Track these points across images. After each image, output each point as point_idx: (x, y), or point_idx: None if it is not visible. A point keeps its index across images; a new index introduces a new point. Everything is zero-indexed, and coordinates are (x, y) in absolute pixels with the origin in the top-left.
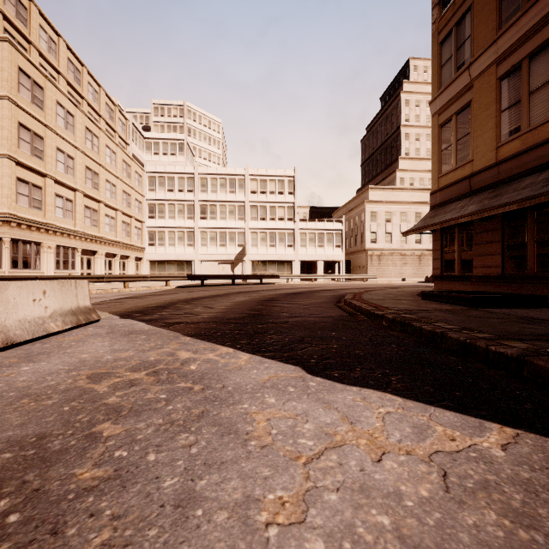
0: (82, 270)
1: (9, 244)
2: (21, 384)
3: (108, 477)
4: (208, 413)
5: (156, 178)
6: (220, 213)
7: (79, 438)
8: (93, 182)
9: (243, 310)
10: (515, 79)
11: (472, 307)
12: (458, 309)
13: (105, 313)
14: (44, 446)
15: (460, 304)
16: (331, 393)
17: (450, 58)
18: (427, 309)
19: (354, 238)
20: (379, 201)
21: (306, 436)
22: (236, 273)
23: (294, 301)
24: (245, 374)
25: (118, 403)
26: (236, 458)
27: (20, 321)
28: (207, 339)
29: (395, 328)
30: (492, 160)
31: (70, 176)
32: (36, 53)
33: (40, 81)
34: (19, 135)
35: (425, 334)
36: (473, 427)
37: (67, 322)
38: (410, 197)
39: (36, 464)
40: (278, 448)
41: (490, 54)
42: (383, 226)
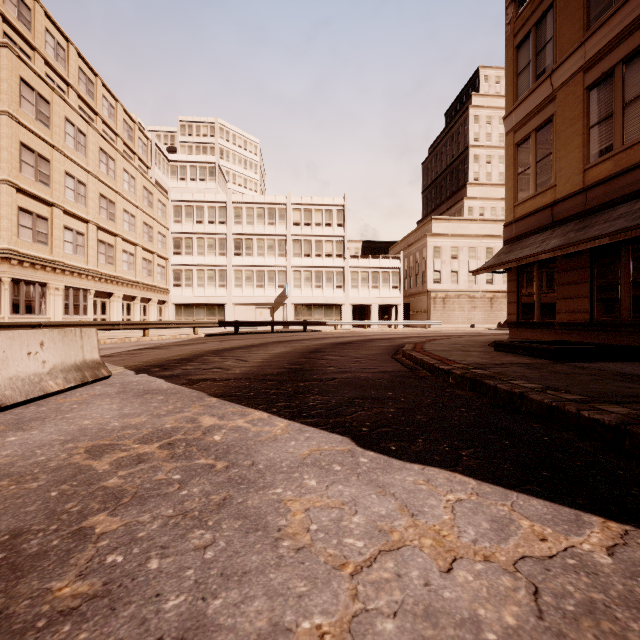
0: (96, 315)
1: (9, 285)
2: (2, 460)
3: (94, 594)
4: (232, 501)
5: (183, 208)
6: (258, 248)
7: (64, 536)
8: (108, 212)
9: (282, 364)
10: (607, 88)
11: (555, 360)
12: (539, 363)
13: (118, 367)
14: (17, 547)
15: (541, 356)
16: (387, 473)
17: (528, 65)
18: (502, 363)
19: (414, 278)
20: (444, 234)
21: (355, 533)
22: (276, 318)
23: (343, 353)
24: (281, 447)
25: (120, 486)
26: (263, 566)
27: (10, 379)
28: (237, 400)
29: (463, 386)
30: (579, 186)
31: (82, 205)
32: (41, 61)
33: (46, 94)
34: (21, 157)
35: (501, 394)
36: (568, 521)
37: (70, 379)
38: (480, 230)
39: (3, 574)
40: (318, 551)
41: (576, 59)
42: (448, 264)
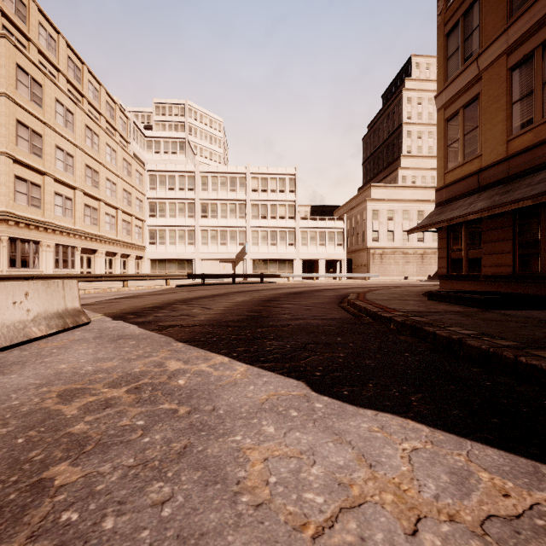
0: (82, 269)
1: (7, 243)
2: None
3: None
4: (192, 449)
5: (157, 177)
6: (221, 211)
7: (22, 489)
8: (93, 180)
9: (242, 312)
10: (528, 69)
11: (484, 309)
12: (470, 311)
13: (97, 314)
14: None
15: (470, 305)
16: (342, 419)
17: (457, 50)
18: (437, 310)
19: (356, 237)
20: (381, 199)
21: (314, 487)
22: (237, 271)
23: (296, 301)
24: (240, 391)
25: (85, 433)
26: (221, 526)
27: None
28: (201, 345)
29: (404, 332)
30: (502, 155)
31: (70, 174)
32: (35, 50)
33: (39, 79)
34: (17, 132)
35: (440, 340)
36: (527, 474)
37: (52, 325)
38: (412, 195)
39: None
40: (277, 508)
41: (500, 44)
42: (385, 225)
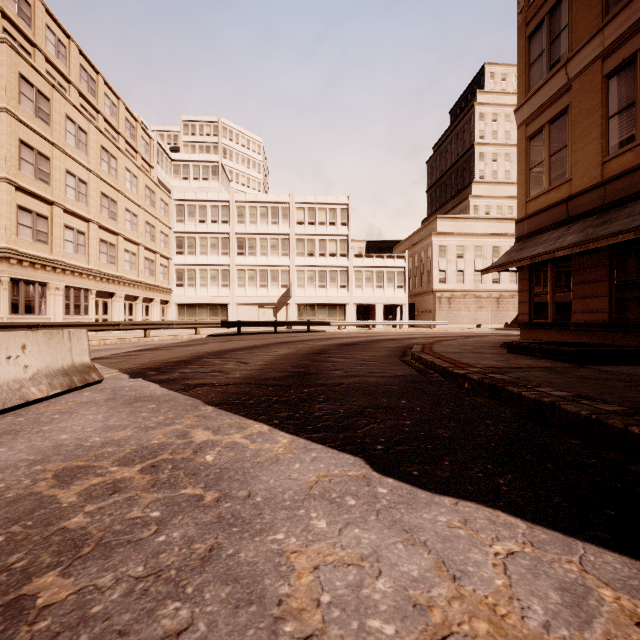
0: (97, 316)
1: (8, 285)
2: None
3: None
4: (220, 553)
5: (185, 207)
6: (261, 247)
7: None
8: (109, 211)
9: (285, 367)
10: (628, 76)
11: (577, 364)
12: (560, 366)
13: (112, 370)
14: None
15: (560, 359)
16: (412, 509)
17: (542, 55)
18: (520, 366)
19: (419, 278)
20: (449, 233)
21: (381, 610)
22: (279, 318)
23: (349, 354)
24: (283, 471)
25: (83, 528)
26: None
27: None
28: (235, 410)
29: (481, 392)
30: (597, 179)
31: (83, 204)
32: (42, 58)
33: (46, 91)
34: (20, 154)
35: (527, 403)
36: None
37: (55, 385)
38: (486, 228)
39: None
40: None
41: (593, 46)
42: (453, 263)
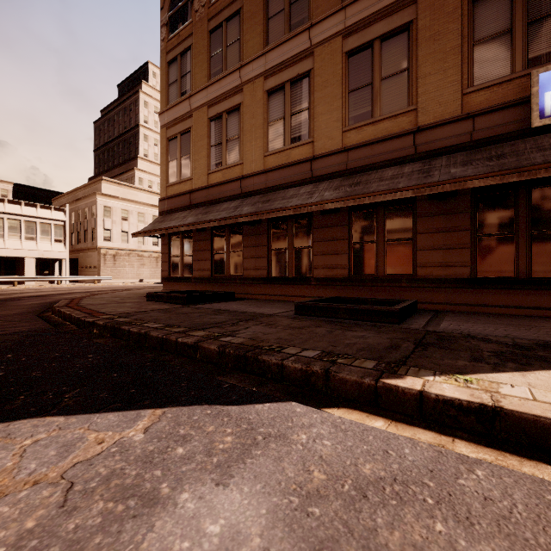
0: None
1: None
2: None
3: None
4: None
5: None
6: None
7: None
8: None
9: None
10: (219, 125)
11: (186, 305)
12: (174, 307)
13: None
14: None
15: (178, 302)
16: None
17: (176, 82)
18: (146, 310)
19: (83, 234)
20: (115, 196)
21: None
22: None
23: None
24: None
25: None
26: None
27: None
28: None
29: (106, 334)
30: (205, 183)
31: None
32: None
33: None
34: None
35: (133, 336)
36: (129, 421)
37: None
38: (148, 199)
39: None
40: None
41: (204, 95)
42: (119, 224)
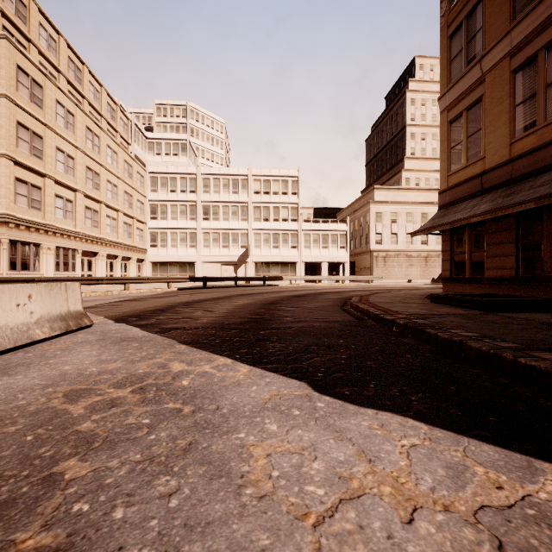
0: (83, 272)
1: (8, 246)
2: None
3: (57, 547)
4: (197, 446)
5: (158, 179)
6: (223, 213)
7: (34, 483)
8: (93, 182)
9: (244, 314)
10: (531, 71)
11: (486, 311)
12: (472, 313)
13: (99, 317)
14: None
15: (473, 307)
16: (343, 417)
17: (460, 52)
18: (439, 313)
19: (359, 239)
20: (384, 201)
21: (315, 480)
22: (239, 274)
23: (298, 304)
24: (244, 391)
25: (92, 431)
26: (226, 516)
27: (0, 328)
28: (204, 347)
29: (406, 334)
30: (506, 157)
31: (70, 176)
32: (36, 51)
33: (39, 80)
34: (17, 134)
35: (441, 342)
36: (520, 468)
37: (55, 328)
38: (416, 197)
39: None
40: (280, 499)
41: (503, 46)
42: (388, 227)
